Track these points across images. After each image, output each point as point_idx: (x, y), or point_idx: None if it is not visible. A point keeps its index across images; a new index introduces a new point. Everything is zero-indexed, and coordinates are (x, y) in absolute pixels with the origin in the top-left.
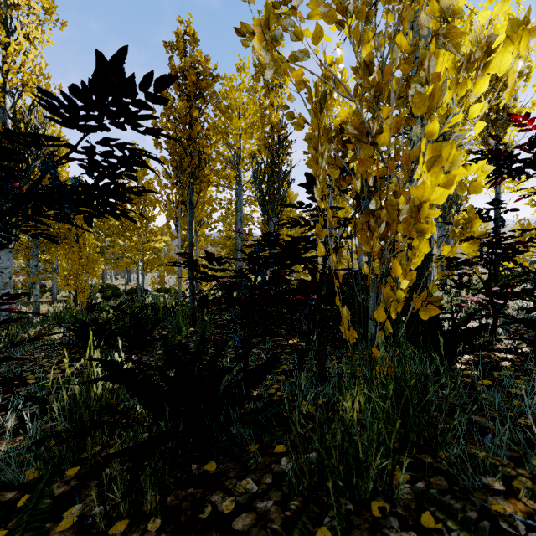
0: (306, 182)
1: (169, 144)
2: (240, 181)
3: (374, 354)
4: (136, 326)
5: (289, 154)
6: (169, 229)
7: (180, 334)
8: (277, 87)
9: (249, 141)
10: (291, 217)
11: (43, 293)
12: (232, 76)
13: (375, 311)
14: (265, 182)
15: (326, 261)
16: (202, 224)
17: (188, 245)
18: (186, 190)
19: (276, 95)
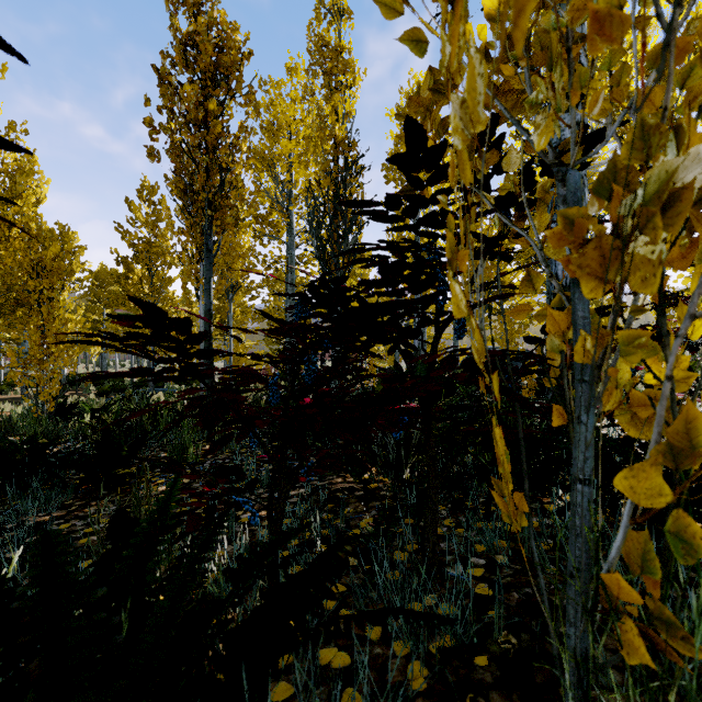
0: (405, 154)
1: (172, 155)
2: (292, 229)
3: (612, 591)
4: (98, 450)
5: (360, 185)
6: (186, 294)
7: (186, 458)
8: (343, 89)
9: (303, 172)
10: (370, 243)
11: (12, 387)
12: (279, 80)
13: (625, 473)
14: (325, 224)
15: (439, 336)
16: (237, 288)
17: (221, 320)
18: (199, 228)
19: (342, 100)
